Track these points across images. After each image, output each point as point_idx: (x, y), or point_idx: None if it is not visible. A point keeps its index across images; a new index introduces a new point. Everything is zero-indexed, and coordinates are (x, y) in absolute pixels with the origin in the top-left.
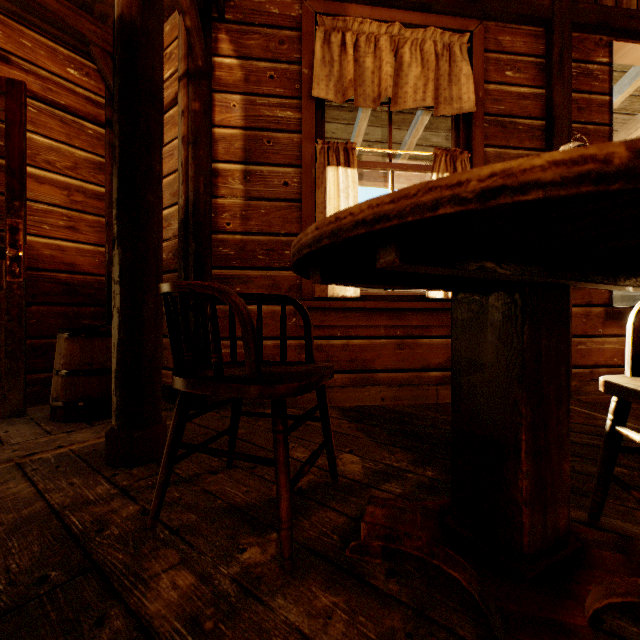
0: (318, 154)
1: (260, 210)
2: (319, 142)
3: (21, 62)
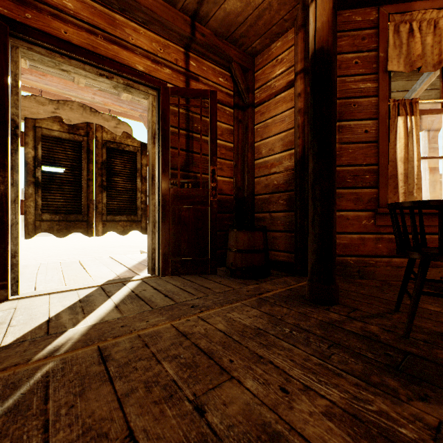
0: (391, 109)
1: (348, 150)
2: (390, 101)
3: (202, 79)
